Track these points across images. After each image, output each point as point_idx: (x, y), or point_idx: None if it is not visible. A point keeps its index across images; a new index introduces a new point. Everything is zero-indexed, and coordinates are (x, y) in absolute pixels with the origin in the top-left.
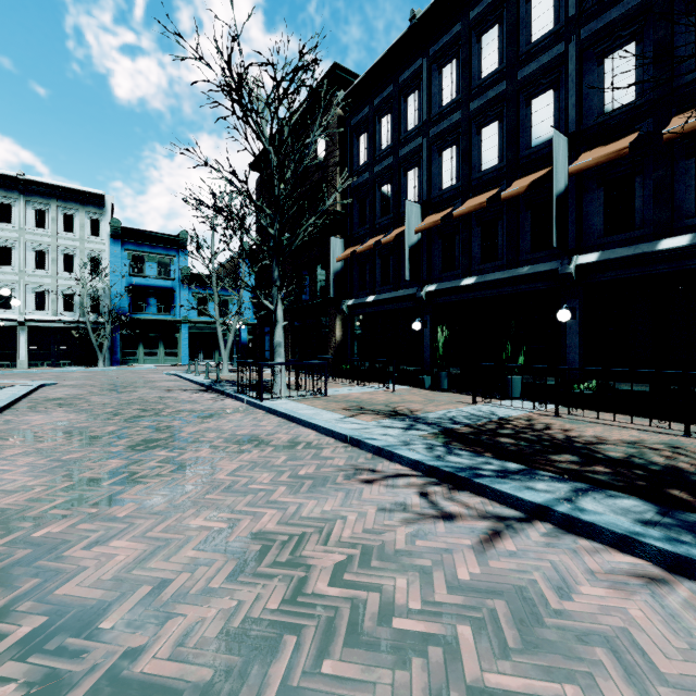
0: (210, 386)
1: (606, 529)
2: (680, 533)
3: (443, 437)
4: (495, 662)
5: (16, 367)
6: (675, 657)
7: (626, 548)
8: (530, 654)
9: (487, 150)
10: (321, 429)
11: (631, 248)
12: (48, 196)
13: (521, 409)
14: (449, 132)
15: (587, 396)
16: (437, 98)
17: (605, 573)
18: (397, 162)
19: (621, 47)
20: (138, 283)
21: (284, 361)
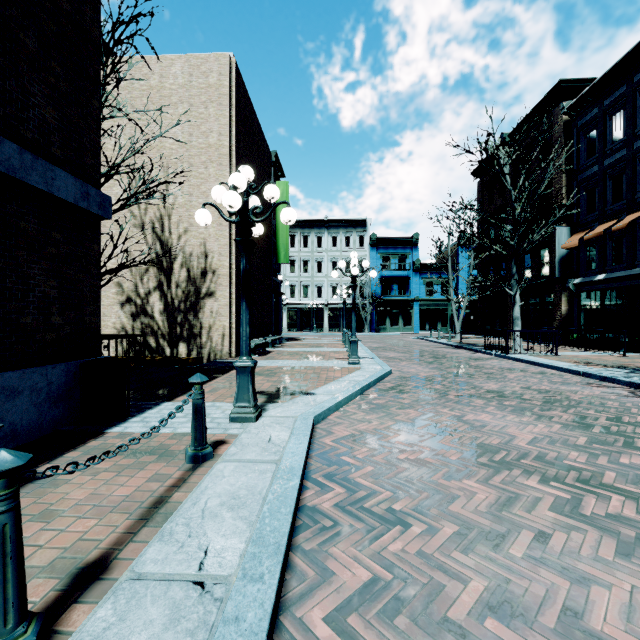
0: (458, 346)
1: None
2: None
3: None
4: None
5: (323, 331)
6: None
7: None
8: None
9: None
10: (559, 368)
11: None
12: (338, 227)
13: None
14: None
15: None
16: None
17: None
18: (631, 154)
19: None
20: (386, 275)
21: (520, 329)
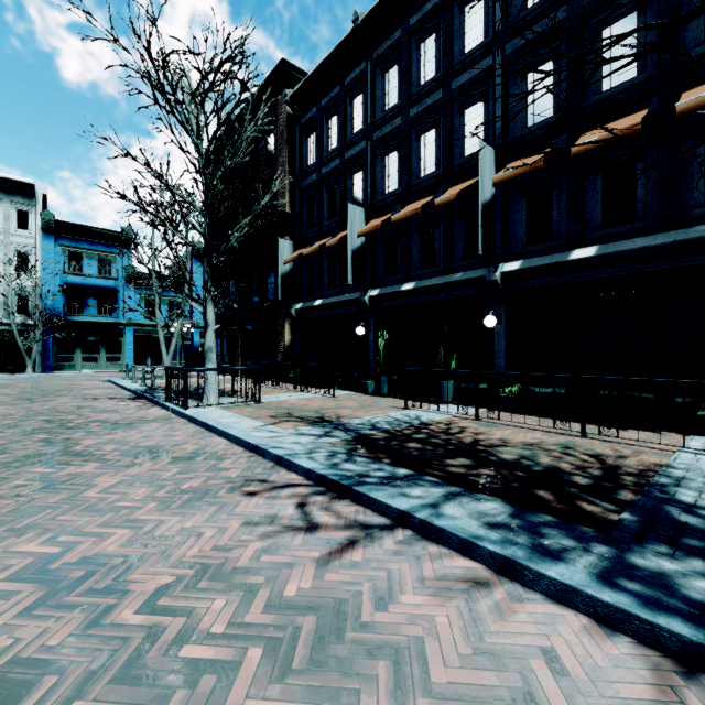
0: (141, 394)
1: (452, 533)
2: (519, 534)
3: (353, 444)
4: (267, 687)
5: None
6: (454, 664)
7: (467, 552)
8: (309, 674)
9: (426, 157)
10: (233, 438)
11: (548, 257)
12: None
13: (447, 413)
14: (391, 137)
15: (510, 399)
16: (381, 102)
17: (435, 580)
18: (343, 164)
19: (541, 64)
20: (75, 282)
21: (216, 367)
